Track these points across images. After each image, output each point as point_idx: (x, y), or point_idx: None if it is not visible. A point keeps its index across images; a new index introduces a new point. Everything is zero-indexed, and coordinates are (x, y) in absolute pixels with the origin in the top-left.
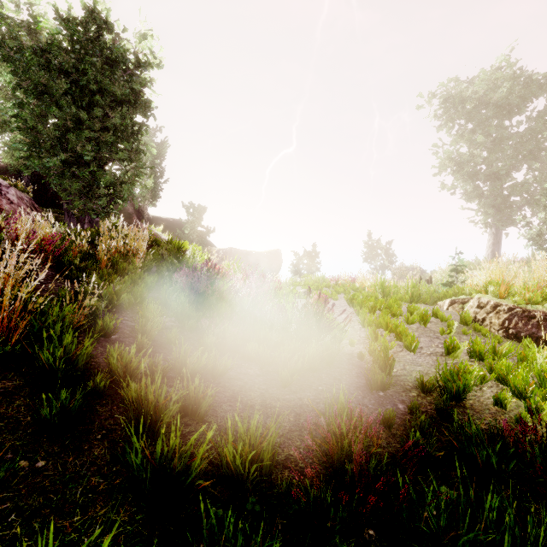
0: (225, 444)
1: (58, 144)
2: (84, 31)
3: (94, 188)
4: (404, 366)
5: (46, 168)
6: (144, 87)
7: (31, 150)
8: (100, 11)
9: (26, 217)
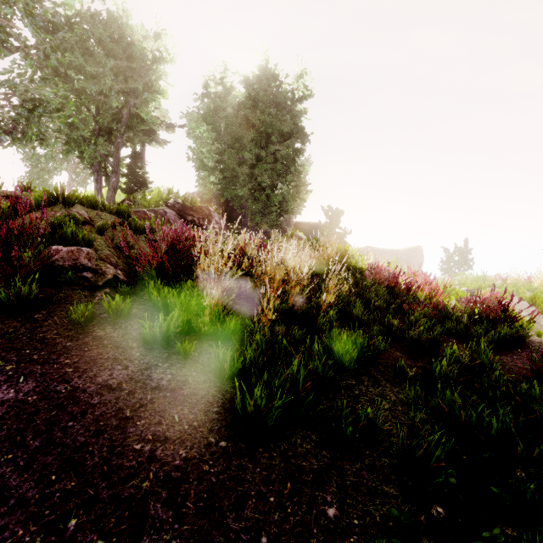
0: None
1: (247, 178)
2: (258, 87)
3: (268, 207)
4: None
5: (237, 196)
6: (299, 118)
7: (227, 184)
8: (270, 69)
9: (247, 235)
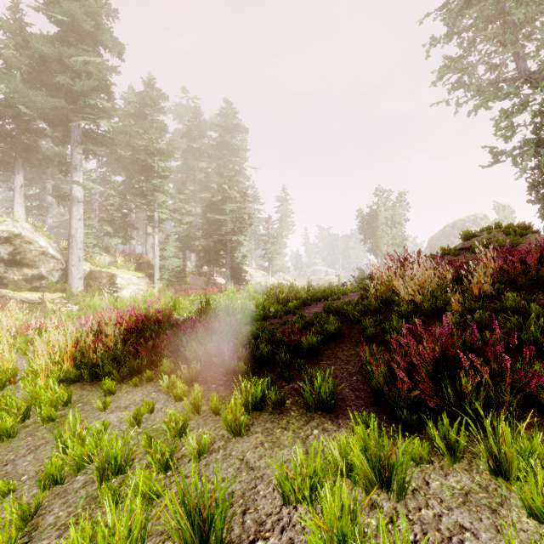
0: (338, 336)
1: None
2: None
3: None
4: (306, 449)
5: None
6: None
7: None
8: None
9: None
